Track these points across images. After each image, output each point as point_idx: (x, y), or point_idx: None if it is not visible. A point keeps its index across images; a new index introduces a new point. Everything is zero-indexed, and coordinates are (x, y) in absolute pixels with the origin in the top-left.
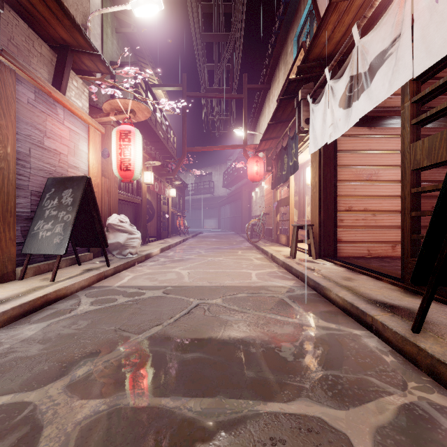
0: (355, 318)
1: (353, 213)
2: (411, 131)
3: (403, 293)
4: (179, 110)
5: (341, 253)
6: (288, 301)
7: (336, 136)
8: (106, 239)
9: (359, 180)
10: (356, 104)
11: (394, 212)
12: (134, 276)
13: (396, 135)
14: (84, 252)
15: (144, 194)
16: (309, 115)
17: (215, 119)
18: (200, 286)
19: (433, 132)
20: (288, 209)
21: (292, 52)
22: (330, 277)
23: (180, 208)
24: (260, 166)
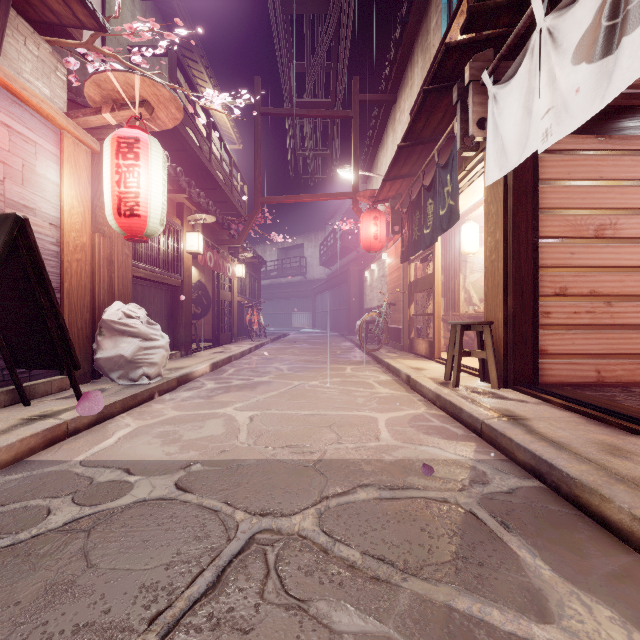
0: None
1: (568, 300)
2: None
3: None
4: (239, 112)
5: (546, 376)
6: (488, 522)
7: (563, 131)
8: (74, 352)
9: (580, 237)
10: (637, 35)
11: None
12: (137, 428)
13: None
14: (51, 375)
15: (187, 270)
16: (485, 112)
17: (307, 155)
18: (269, 459)
19: None
20: (428, 296)
21: (438, 25)
22: (569, 444)
23: (253, 296)
24: (380, 226)
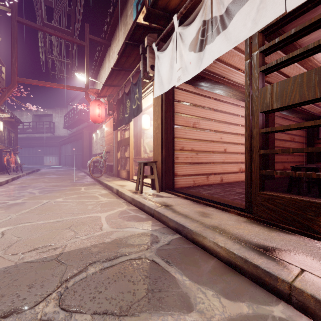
0: (253, 279)
1: (184, 152)
2: (259, 77)
3: (260, 226)
4: None
5: (177, 184)
6: (161, 263)
7: (185, 79)
8: None
9: (188, 126)
10: (210, 46)
11: (208, 152)
12: None
13: (209, 96)
14: None
15: None
16: (154, 62)
17: (55, 60)
18: (17, 263)
19: (226, 99)
20: (127, 148)
21: (132, 14)
22: (189, 215)
23: (11, 144)
24: (102, 110)
